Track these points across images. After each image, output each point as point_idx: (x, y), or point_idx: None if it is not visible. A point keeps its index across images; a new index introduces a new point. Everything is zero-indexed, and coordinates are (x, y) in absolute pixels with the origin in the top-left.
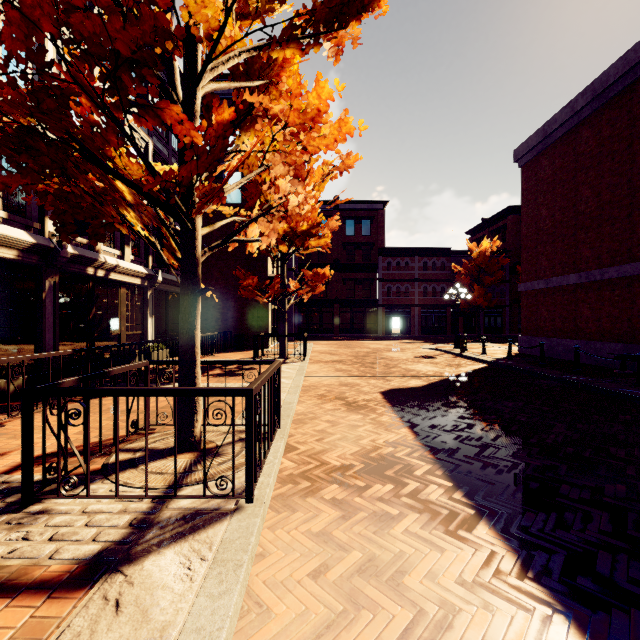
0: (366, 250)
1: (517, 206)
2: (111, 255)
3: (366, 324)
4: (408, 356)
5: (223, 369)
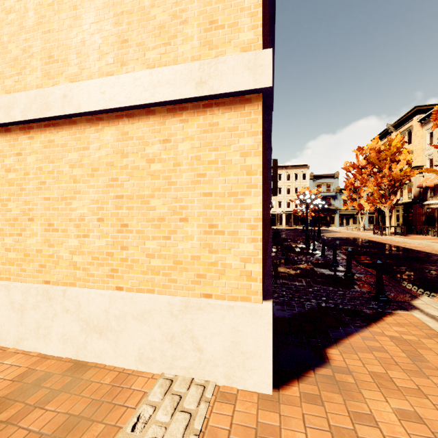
0: None
1: None
2: None
3: None
4: None
5: None
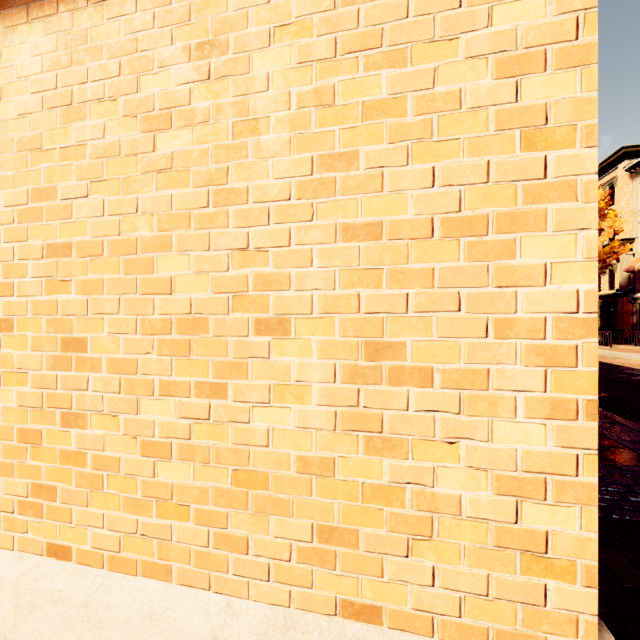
0: None
1: None
2: None
3: None
4: None
5: None
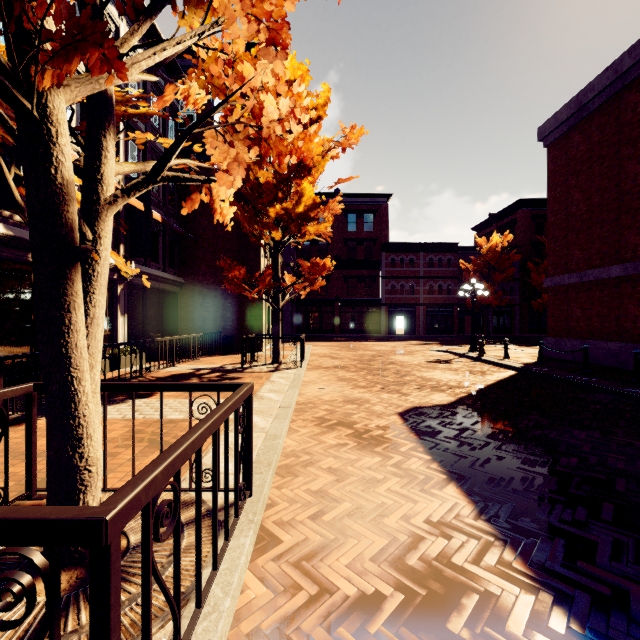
0: (368, 246)
1: (527, 200)
2: None
3: (368, 324)
4: (420, 360)
5: (201, 378)
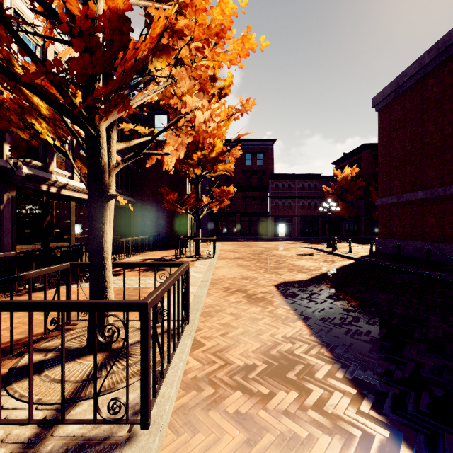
0: (260, 175)
1: (370, 143)
2: (63, 176)
3: (260, 229)
4: (292, 254)
5: None
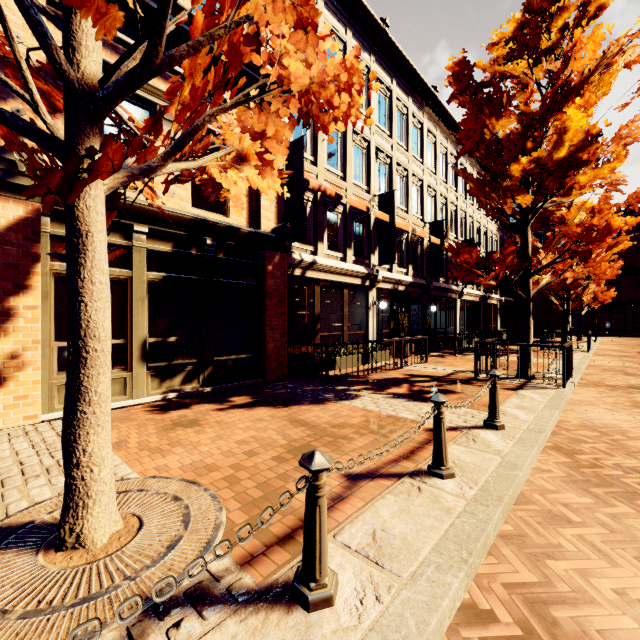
0: None
1: None
2: None
3: None
4: None
5: None
